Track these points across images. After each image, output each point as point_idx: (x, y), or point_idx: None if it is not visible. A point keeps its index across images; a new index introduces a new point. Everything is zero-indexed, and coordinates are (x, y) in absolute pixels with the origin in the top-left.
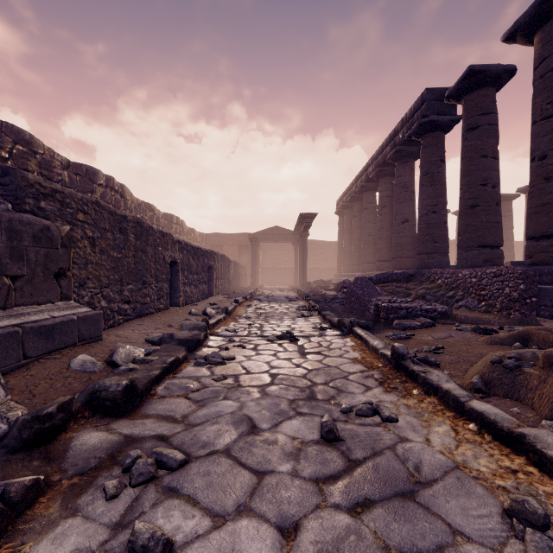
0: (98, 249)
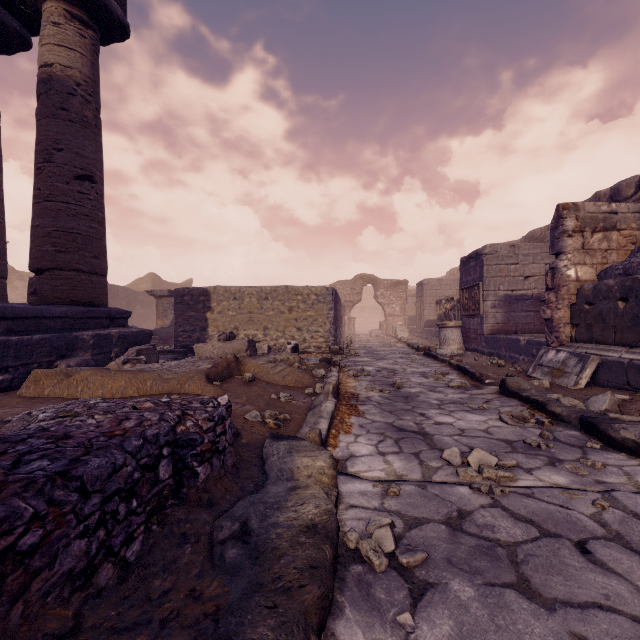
0: None
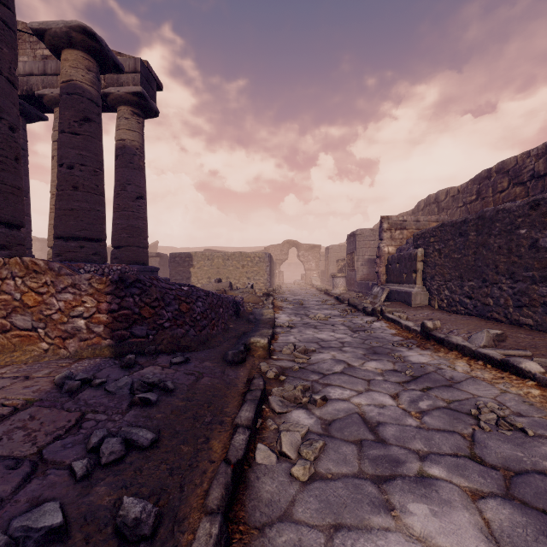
0: (443, 255)
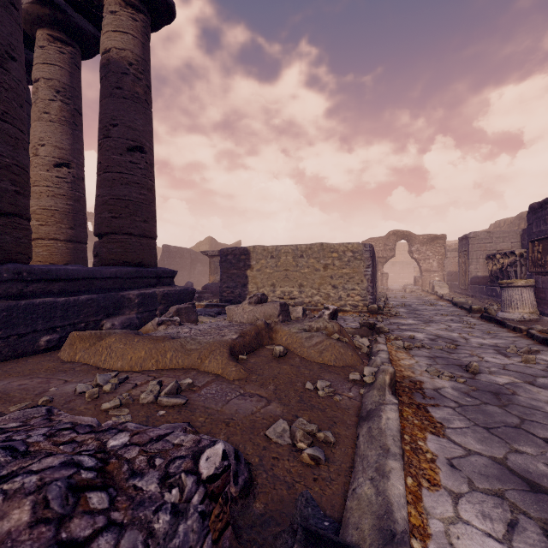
0: None
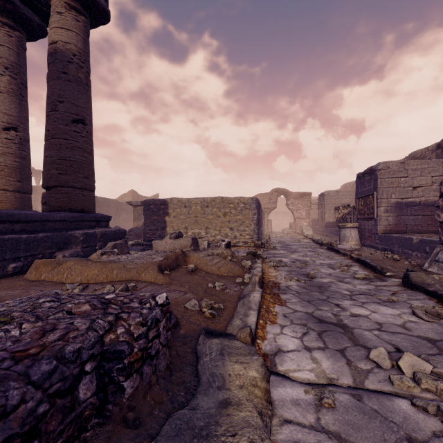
0: None
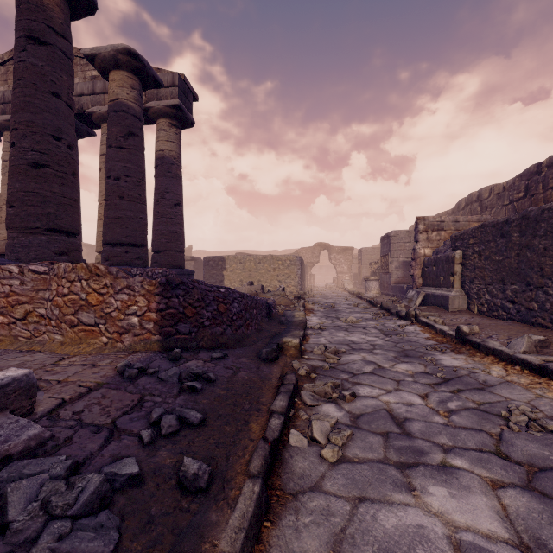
0: (483, 257)
